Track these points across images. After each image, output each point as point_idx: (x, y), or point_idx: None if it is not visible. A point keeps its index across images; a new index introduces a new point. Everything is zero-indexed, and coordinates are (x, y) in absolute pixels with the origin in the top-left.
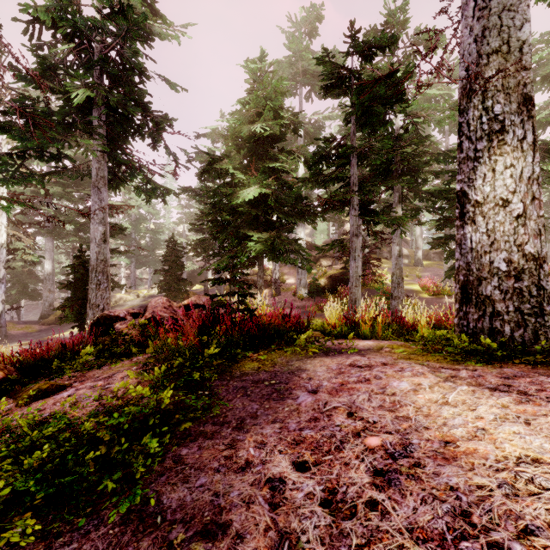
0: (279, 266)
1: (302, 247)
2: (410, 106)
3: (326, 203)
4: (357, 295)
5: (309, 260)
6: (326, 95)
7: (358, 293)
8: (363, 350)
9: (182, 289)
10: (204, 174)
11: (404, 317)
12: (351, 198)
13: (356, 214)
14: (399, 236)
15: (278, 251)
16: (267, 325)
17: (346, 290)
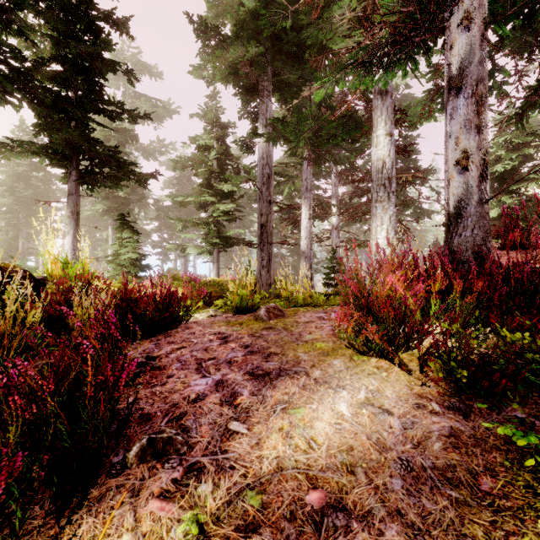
0: None
1: None
2: None
3: None
4: None
5: None
6: None
7: None
8: None
9: None
10: None
11: None
12: None
13: None
14: None
15: None
16: None
17: None
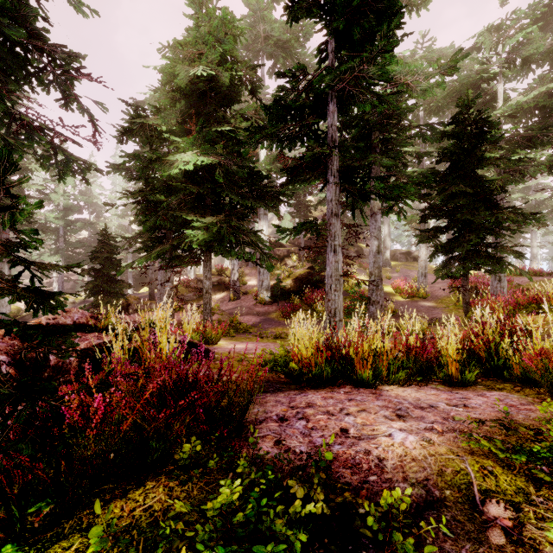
0: (240, 266)
1: (261, 239)
2: (409, 33)
3: (292, 170)
4: (338, 303)
5: (270, 255)
6: (292, 20)
7: (339, 300)
8: (415, 509)
9: (118, 292)
10: (127, 136)
11: (422, 343)
12: (329, 159)
13: (335, 184)
14: (377, 229)
15: (229, 243)
16: (92, 439)
17: (314, 293)
